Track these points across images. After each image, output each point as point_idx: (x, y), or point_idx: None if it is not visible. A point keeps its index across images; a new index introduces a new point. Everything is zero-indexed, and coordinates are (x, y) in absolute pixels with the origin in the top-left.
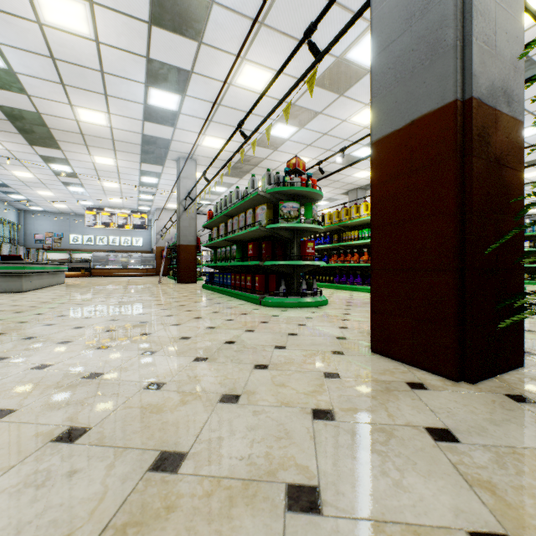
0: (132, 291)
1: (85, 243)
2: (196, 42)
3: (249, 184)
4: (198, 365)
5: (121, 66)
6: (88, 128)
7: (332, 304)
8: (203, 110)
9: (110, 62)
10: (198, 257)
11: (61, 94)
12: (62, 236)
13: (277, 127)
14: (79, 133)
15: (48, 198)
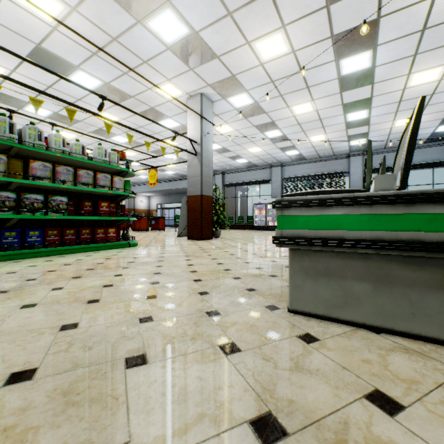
0: None
1: None
2: None
3: (102, 151)
4: (229, 243)
5: None
6: None
7: None
8: None
9: None
10: None
11: None
12: None
13: None
14: None
15: None
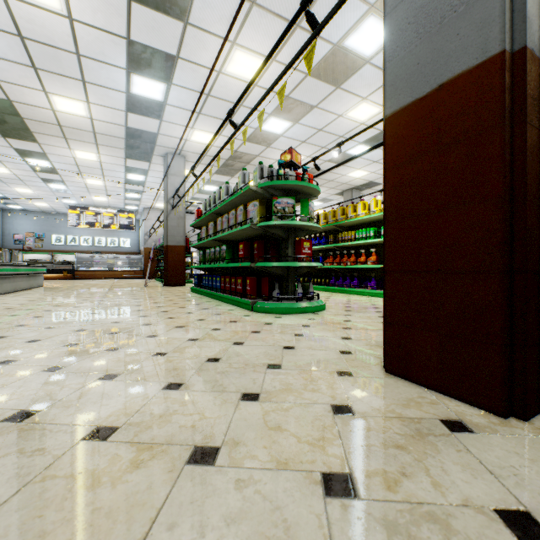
0: (113, 295)
1: (69, 244)
2: (181, 22)
3: (239, 179)
4: (169, 396)
5: (99, 48)
6: (66, 119)
7: (329, 309)
8: (191, 100)
9: (86, 43)
10: (189, 259)
11: (33, 79)
12: (43, 236)
13: (270, 122)
14: (56, 124)
15: (27, 195)
